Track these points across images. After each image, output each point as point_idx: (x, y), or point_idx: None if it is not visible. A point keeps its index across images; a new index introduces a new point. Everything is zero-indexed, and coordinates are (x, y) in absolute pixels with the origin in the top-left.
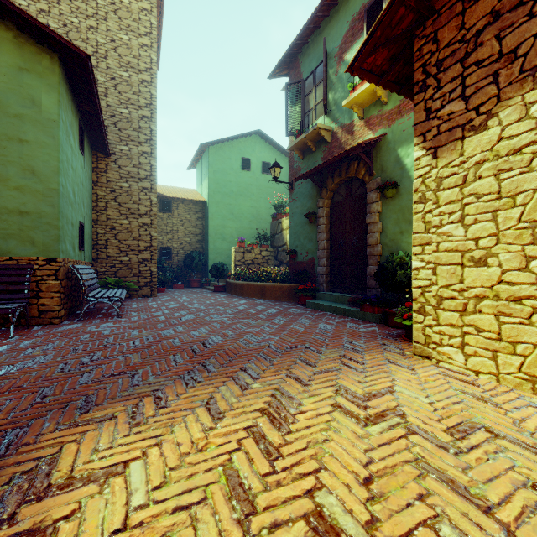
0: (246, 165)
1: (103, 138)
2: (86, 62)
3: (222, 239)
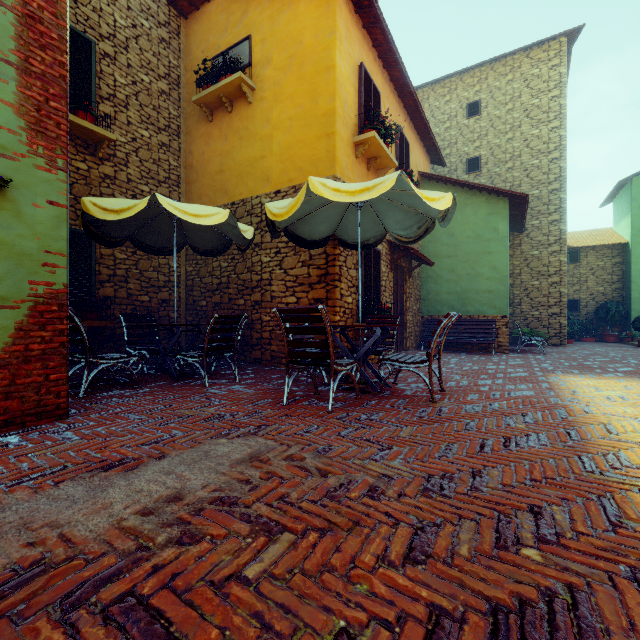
0: None
1: (522, 224)
2: (525, 198)
3: None
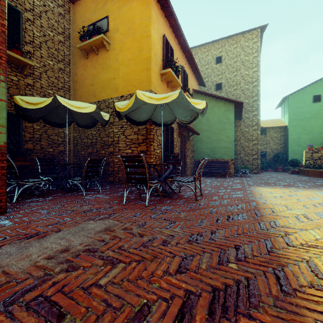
0: (316, 99)
1: (240, 116)
2: (241, 103)
3: (298, 145)
